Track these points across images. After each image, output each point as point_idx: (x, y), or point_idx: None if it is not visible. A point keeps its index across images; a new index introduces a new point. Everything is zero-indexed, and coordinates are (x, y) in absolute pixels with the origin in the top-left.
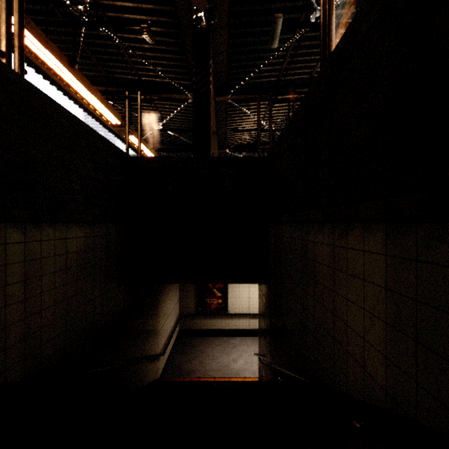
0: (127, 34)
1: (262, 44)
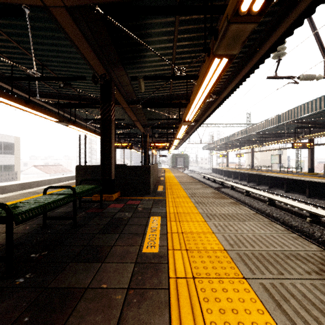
0: (165, 43)
1: (41, 39)
